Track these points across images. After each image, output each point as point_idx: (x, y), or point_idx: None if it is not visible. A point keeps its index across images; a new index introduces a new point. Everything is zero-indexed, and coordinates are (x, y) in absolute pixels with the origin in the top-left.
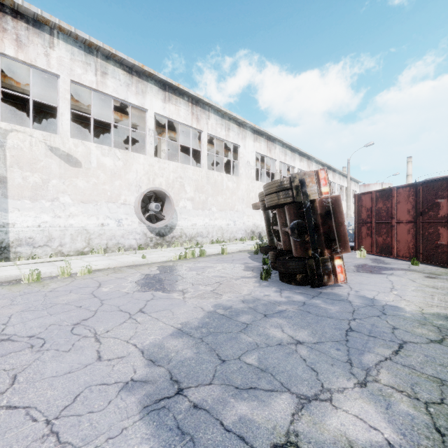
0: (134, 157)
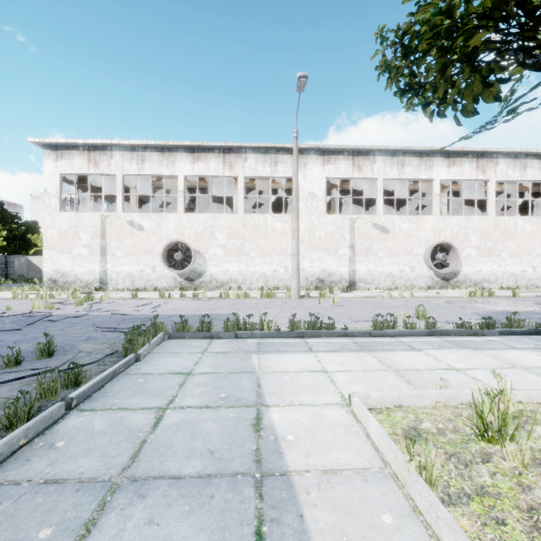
0: (423, 219)
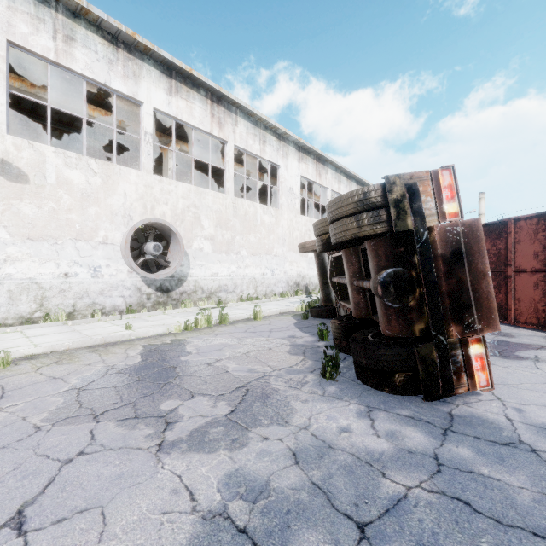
0: (121, 173)
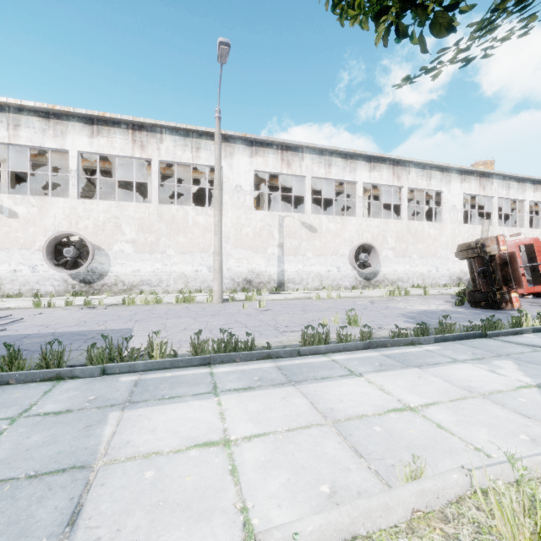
0: (348, 220)
